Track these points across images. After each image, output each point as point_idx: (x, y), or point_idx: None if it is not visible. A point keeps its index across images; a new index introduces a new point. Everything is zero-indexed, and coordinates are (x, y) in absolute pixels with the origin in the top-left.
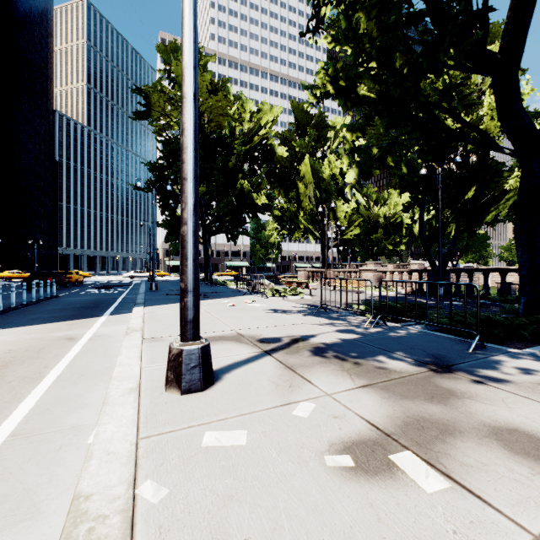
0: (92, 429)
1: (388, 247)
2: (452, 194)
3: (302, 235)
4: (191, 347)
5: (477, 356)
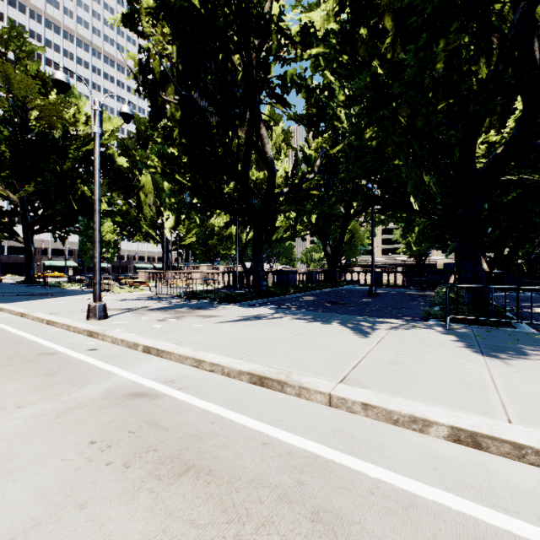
0: (65, 331)
1: (221, 252)
2: None
3: (143, 239)
4: (100, 304)
5: (215, 306)
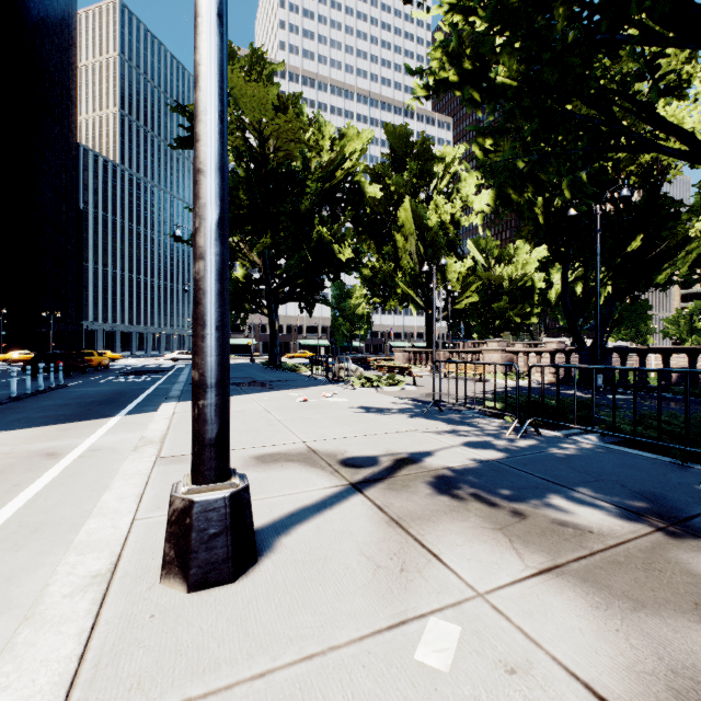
0: None
1: (515, 320)
2: (608, 246)
3: (400, 304)
4: (210, 495)
5: None
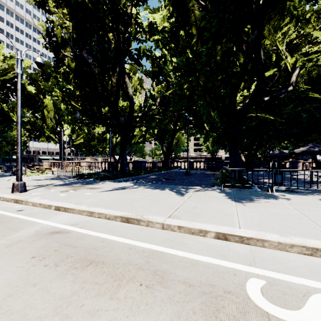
0: None
1: (100, 149)
2: None
3: (46, 140)
4: (22, 182)
5: (98, 182)
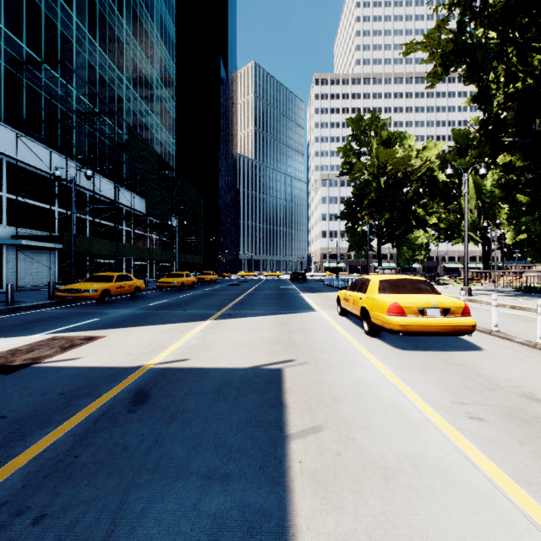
0: None
1: None
2: None
3: (462, 241)
4: (468, 287)
5: None
